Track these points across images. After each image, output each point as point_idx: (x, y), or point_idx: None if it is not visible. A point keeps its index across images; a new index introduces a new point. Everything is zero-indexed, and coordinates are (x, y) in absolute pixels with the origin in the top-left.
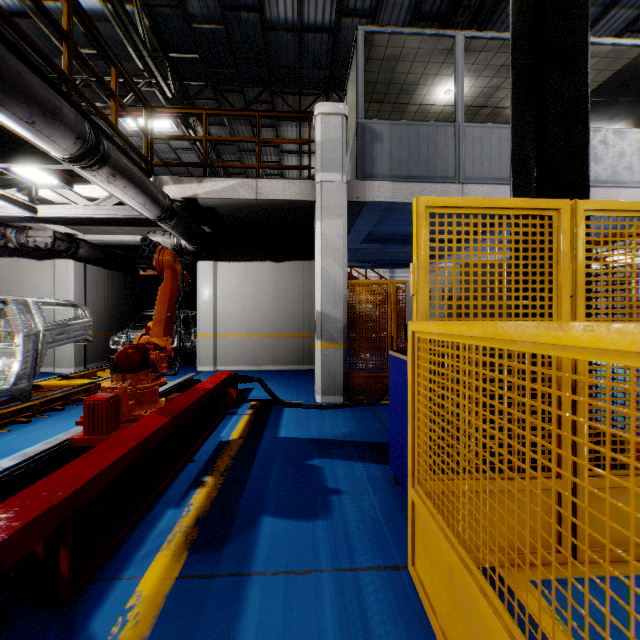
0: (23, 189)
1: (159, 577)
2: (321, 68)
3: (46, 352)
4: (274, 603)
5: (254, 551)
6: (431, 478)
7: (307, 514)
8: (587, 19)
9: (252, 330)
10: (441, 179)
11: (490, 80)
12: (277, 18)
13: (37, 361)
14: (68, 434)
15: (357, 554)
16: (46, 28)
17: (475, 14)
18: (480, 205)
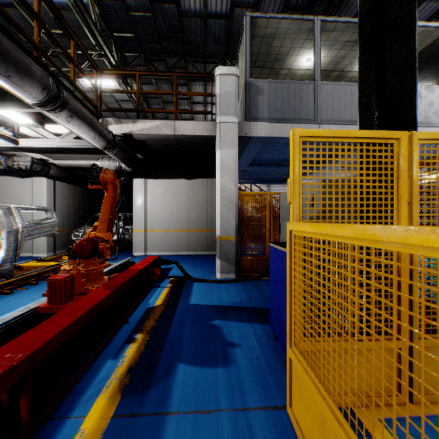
0: (9, 127)
1: (98, 416)
2: (220, 44)
3: (24, 243)
4: (185, 438)
5: (171, 394)
6: (303, 340)
7: (210, 364)
8: (415, 1)
9: (171, 227)
10: (304, 121)
11: (338, 52)
12: (189, 8)
13: (17, 249)
14: (36, 304)
15: (248, 396)
16: (27, 15)
17: (328, 5)
18: (340, 135)
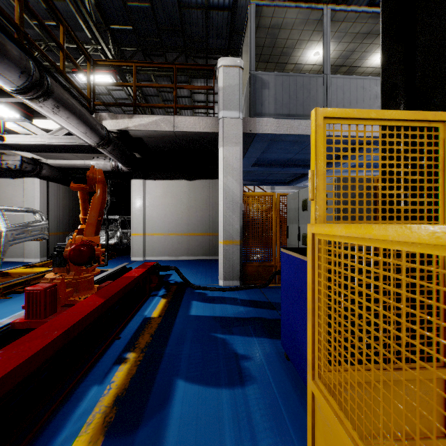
0: None
1: None
2: (222, 38)
3: (8, 248)
4: None
5: (165, 434)
6: (328, 369)
7: (213, 392)
8: None
9: (171, 230)
10: None
11: (348, 45)
12: None
13: (0, 255)
14: (13, 318)
15: (259, 437)
16: None
17: None
18: (373, 116)
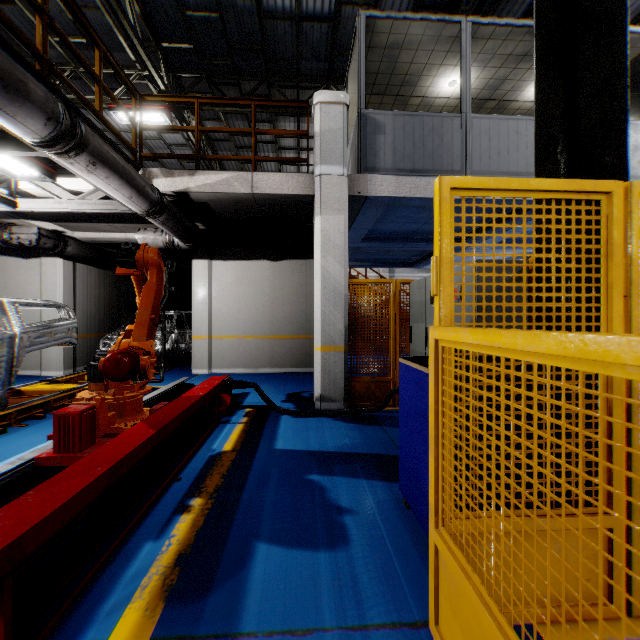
0: (2, 182)
1: None
2: (320, 60)
3: (24, 356)
4: None
5: (243, 601)
6: (456, 516)
7: (306, 549)
8: None
9: (248, 331)
10: (447, 173)
11: (496, 71)
12: (274, 6)
13: (13, 366)
14: (37, 451)
15: (367, 605)
16: (32, 15)
17: (482, 0)
18: (515, 187)
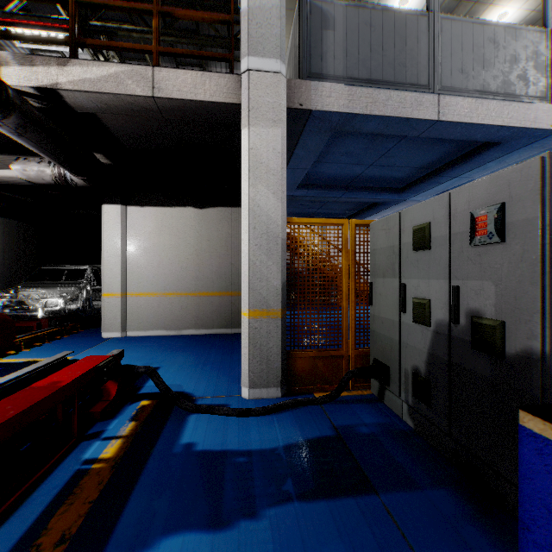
0: None
1: None
2: None
3: None
4: None
5: None
6: None
7: None
8: None
9: (170, 288)
10: (411, 87)
11: None
12: None
13: None
14: None
15: None
16: None
17: None
18: None
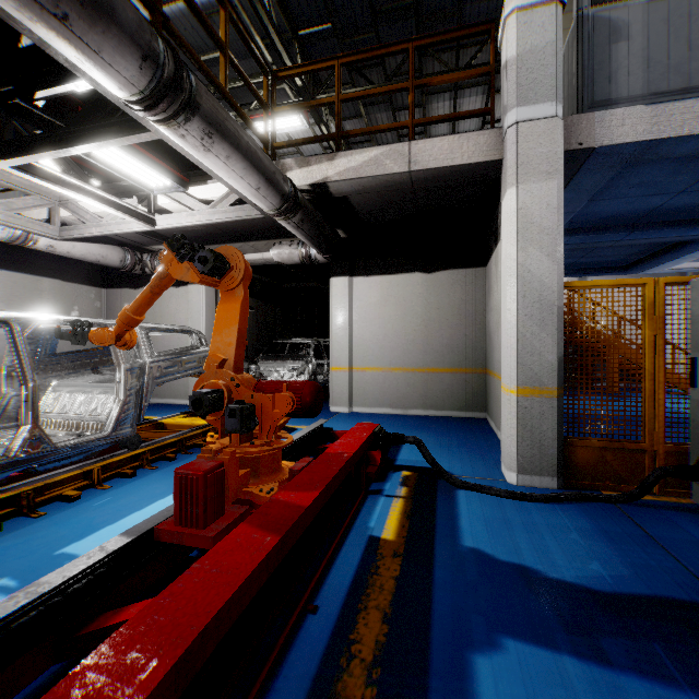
0: (142, 200)
1: None
2: None
3: (152, 389)
4: None
5: None
6: None
7: None
8: None
9: (396, 362)
10: None
11: None
12: None
13: (141, 400)
14: (126, 535)
15: None
16: None
17: None
18: None
